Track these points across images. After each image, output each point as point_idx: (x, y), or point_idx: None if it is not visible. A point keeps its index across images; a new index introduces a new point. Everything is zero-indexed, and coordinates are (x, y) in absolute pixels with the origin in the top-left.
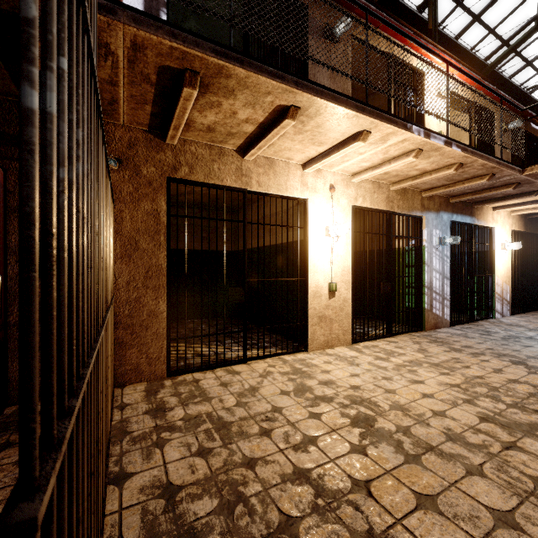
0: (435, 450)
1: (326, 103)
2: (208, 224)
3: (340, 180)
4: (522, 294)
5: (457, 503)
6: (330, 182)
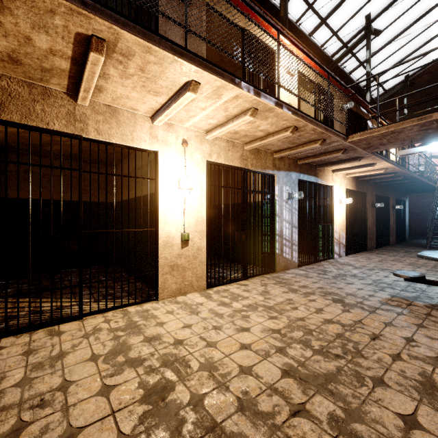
0: (217, 429)
1: (133, 38)
2: (85, 175)
3: (194, 136)
4: (354, 239)
5: None
6: (183, 137)
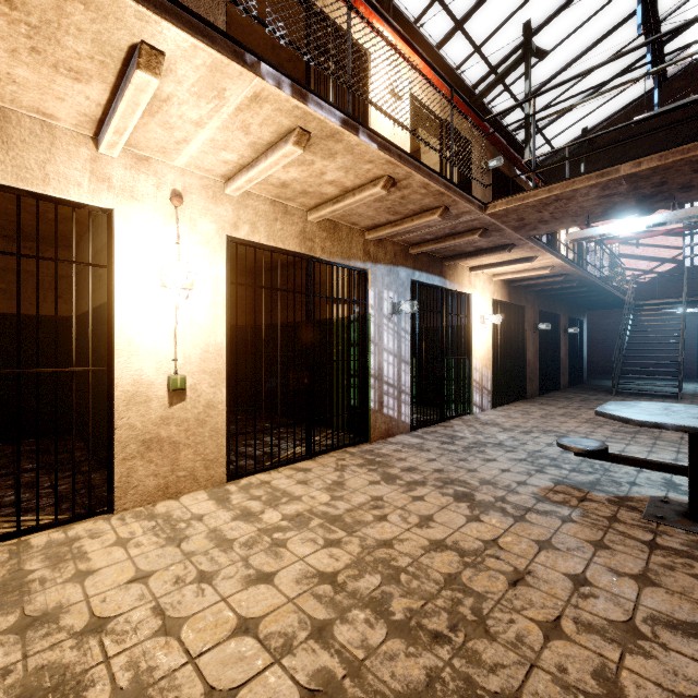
0: None
1: None
2: (7, 264)
3: (199, 186)
4: (506, 381)
5: None
6: (174, 187)
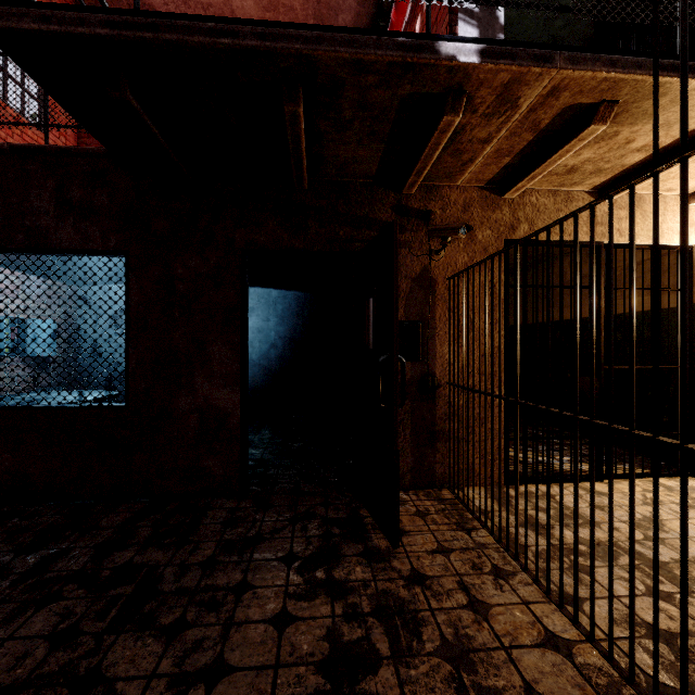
0: None
1: None
2: None
3: None
4: None
5: None
6: None
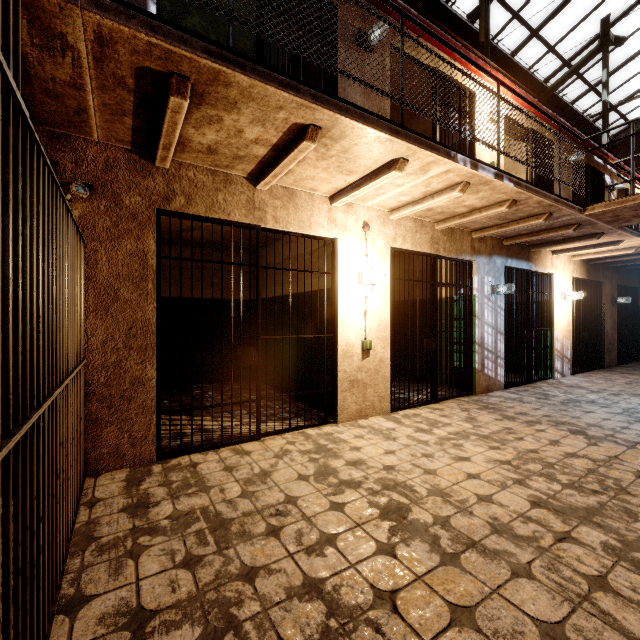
0: (478, 546)
1: (352, 123)
2: (219, 266)
3: (376, 216)
4: (584, 350)
5: (499, 615)
6: (364, 219)
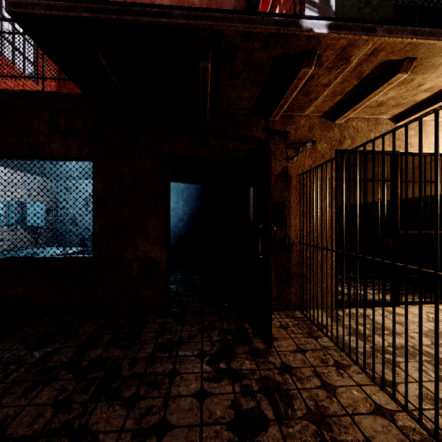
0: None
1: None
2: None
3: None
4: None
5: None
6: None
